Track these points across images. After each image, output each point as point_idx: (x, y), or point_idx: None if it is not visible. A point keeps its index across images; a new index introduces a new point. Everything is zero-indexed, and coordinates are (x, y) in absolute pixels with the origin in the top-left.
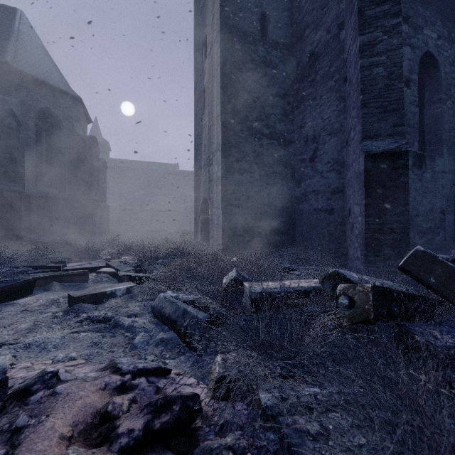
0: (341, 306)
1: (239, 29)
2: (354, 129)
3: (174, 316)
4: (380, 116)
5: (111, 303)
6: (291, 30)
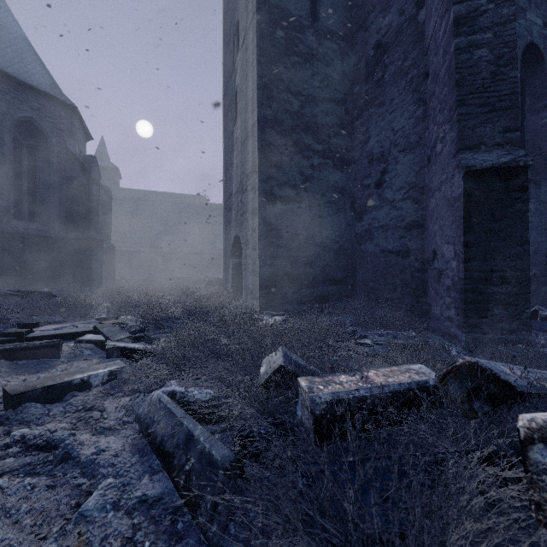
0: (541, 473)
1: (282, 10)
2: (442, 139)
3: (170, 443)
4: (484, 117)
5: (76, 403)
6: (350, 15)
